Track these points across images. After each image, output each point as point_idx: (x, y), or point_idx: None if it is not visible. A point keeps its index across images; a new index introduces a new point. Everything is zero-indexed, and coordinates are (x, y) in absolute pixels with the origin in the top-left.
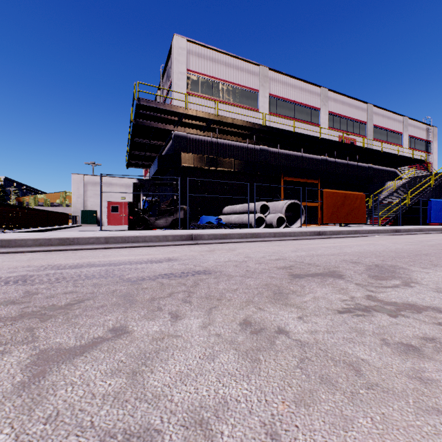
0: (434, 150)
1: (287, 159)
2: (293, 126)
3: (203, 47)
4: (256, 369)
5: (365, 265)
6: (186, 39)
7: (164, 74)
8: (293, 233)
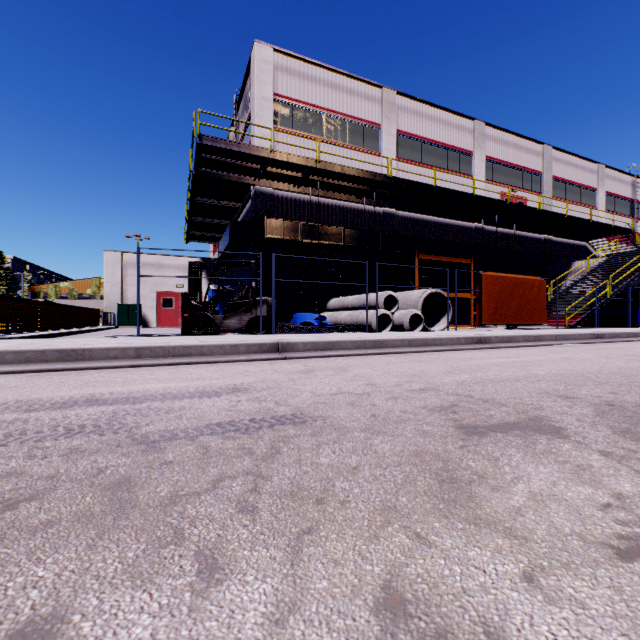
0: None
1: (424, 228)
2: (434, 178)
3: (298, 60)
4: None
5: (589, 403)
6: (273, 48)
7: (240, 102)
8: (439, 339)
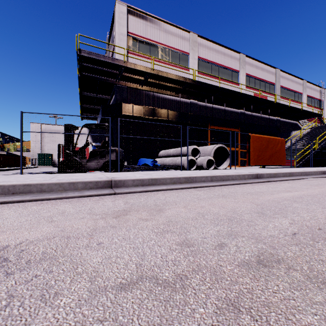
0: (325, 107)
1: (213, 112)
2: (219, 82)
3: (142, 13)
4: None
5: None
6: (127, 5)
7: (110, 39)
8: (231, 176)
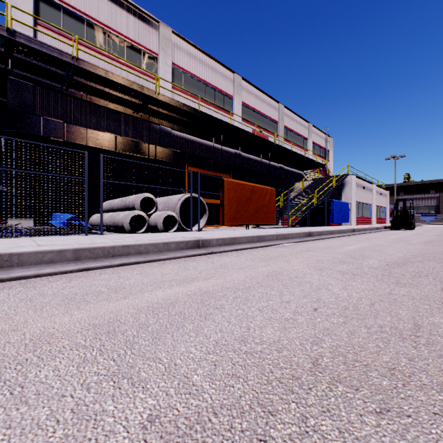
0: (331, 158)
1: (196, 148)
2: (199, 103)
3: None
4: None
5: None
6: None
7: None
8: (136, 246)
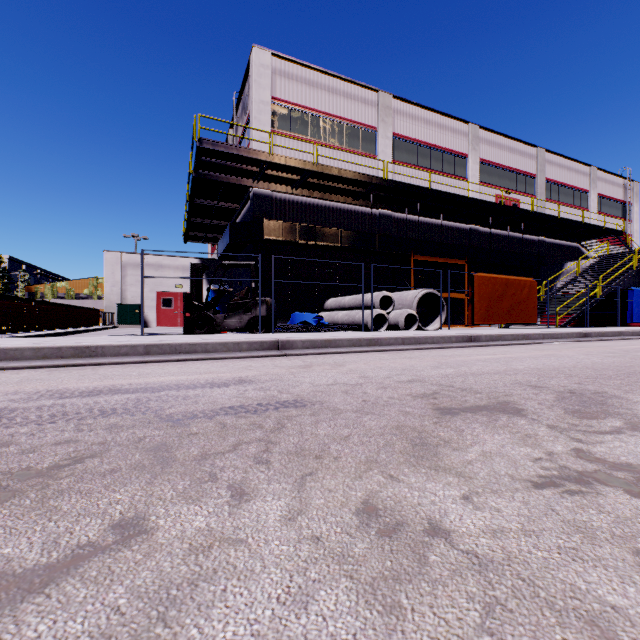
0: (636, 216)
1: (419, 230)
2: (429, 180)
3: (296, 64)
4: (396, 636)
5: (554, 391)
6: (271, 53)
7: (239, 104)
8: (431, 338)
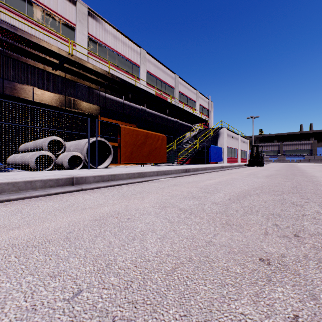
0: (212, 116)
1: (109, 103)
2: (108, 67)
3: None
4: None
5: None
6: None
7: None
8: None
